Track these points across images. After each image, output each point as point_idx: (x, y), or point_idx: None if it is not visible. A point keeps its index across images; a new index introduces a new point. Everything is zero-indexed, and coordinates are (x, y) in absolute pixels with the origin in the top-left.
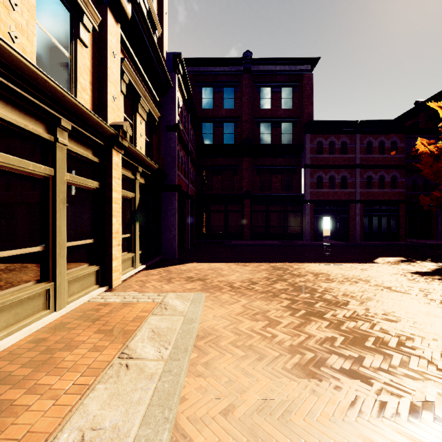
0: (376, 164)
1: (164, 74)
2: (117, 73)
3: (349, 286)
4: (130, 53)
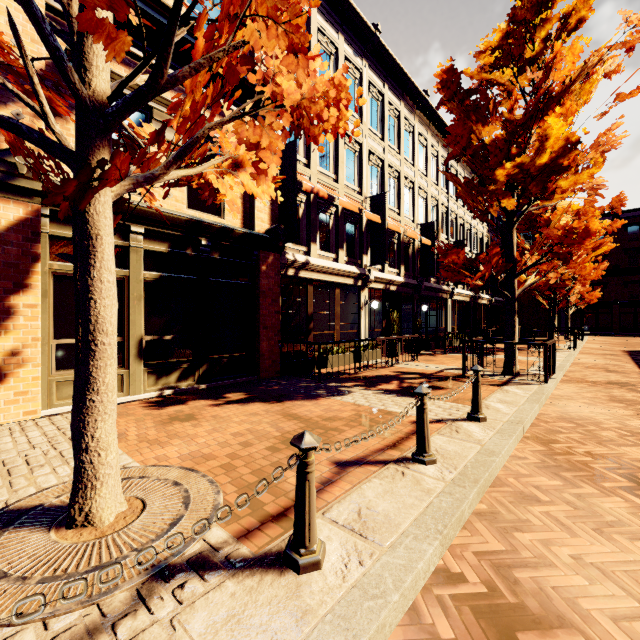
0: None
1: None
2: None
3: None
4: None
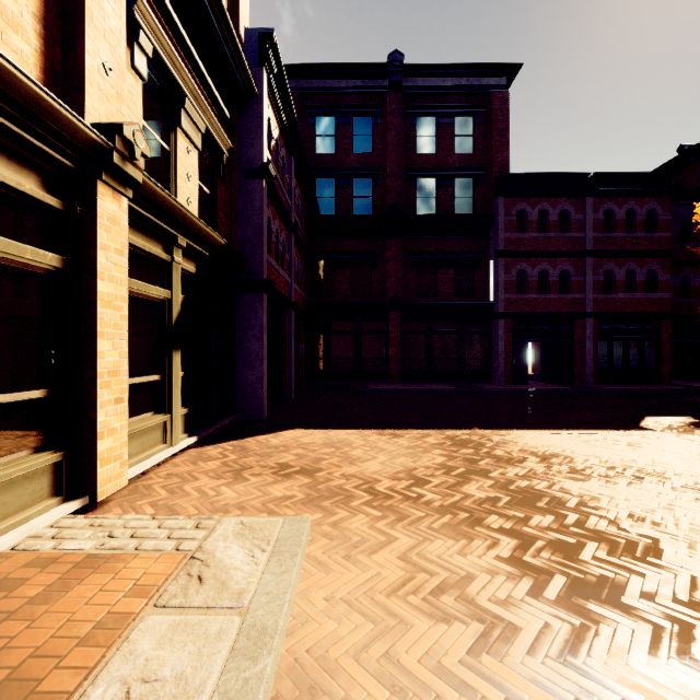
0: (621, 249)
1: (239, 63)
2: (115, 16)
3: (631, 492)
4: None
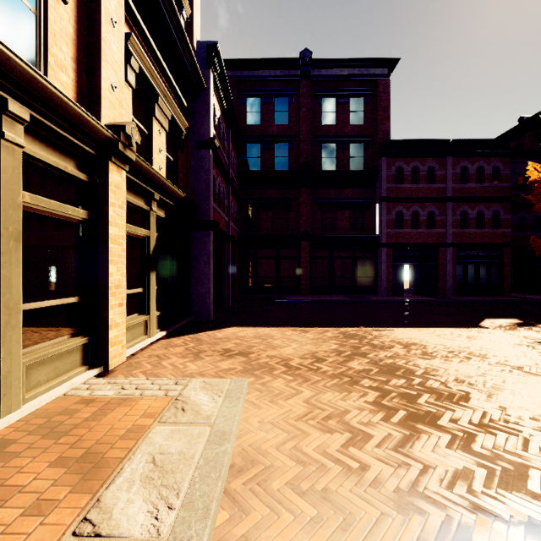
0: (473, 196)
1: (194, 68)
2: (118, 51)
3: (460, 366)
4: (142, 30)
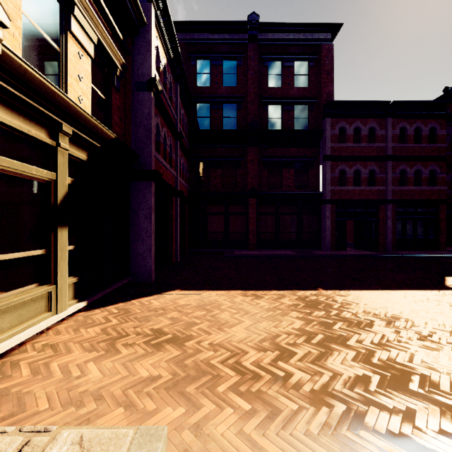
0: (411, 155)
1: None
2: None
3: None
4: None
